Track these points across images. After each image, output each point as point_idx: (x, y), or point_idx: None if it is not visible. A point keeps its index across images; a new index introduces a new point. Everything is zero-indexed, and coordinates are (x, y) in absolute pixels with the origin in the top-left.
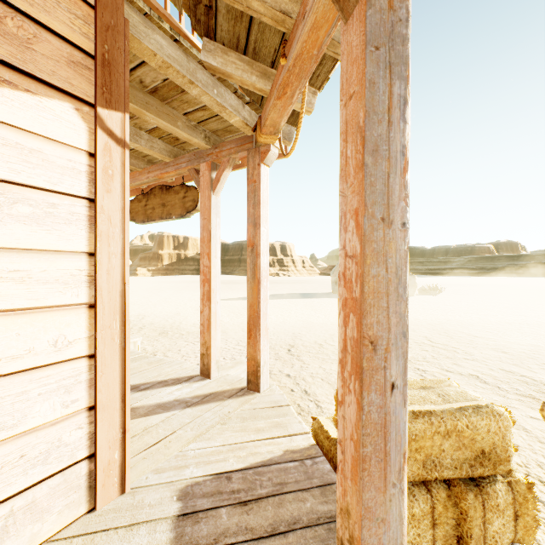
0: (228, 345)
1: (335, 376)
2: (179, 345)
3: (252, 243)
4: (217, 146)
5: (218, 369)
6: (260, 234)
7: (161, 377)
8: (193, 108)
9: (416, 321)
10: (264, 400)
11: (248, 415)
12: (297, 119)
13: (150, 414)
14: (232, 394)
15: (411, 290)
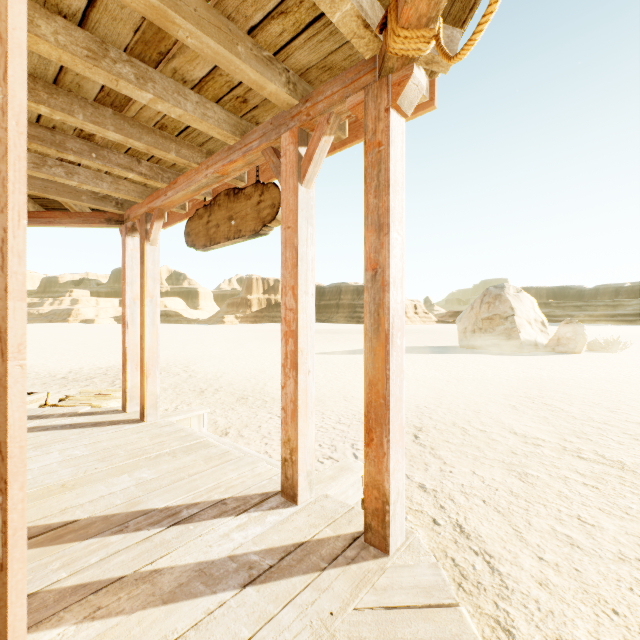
0: (325, 422)
1: (505, 496)
2: (259, 418)
3: (373, 264)
4: (308, 98)
5: (310, 485)
6: (389, 245)
7: (218, 492)
8: (264, 11)
9: (607, 394)
10: (401, 581)
11: (372, 633)
12: (470, 2)
13: (178, 596)
14: (335, 553)
15: (578, 345)
